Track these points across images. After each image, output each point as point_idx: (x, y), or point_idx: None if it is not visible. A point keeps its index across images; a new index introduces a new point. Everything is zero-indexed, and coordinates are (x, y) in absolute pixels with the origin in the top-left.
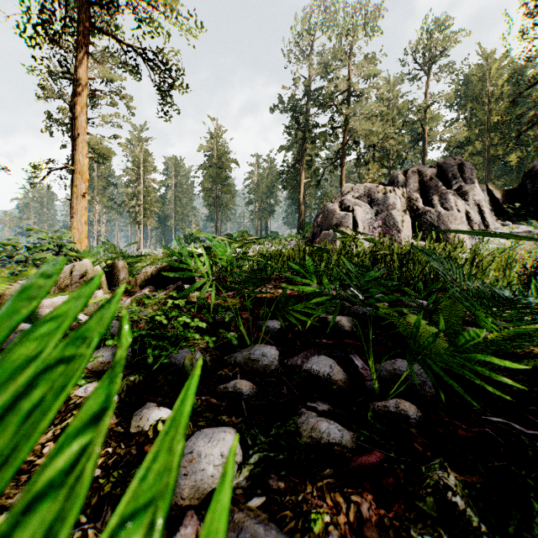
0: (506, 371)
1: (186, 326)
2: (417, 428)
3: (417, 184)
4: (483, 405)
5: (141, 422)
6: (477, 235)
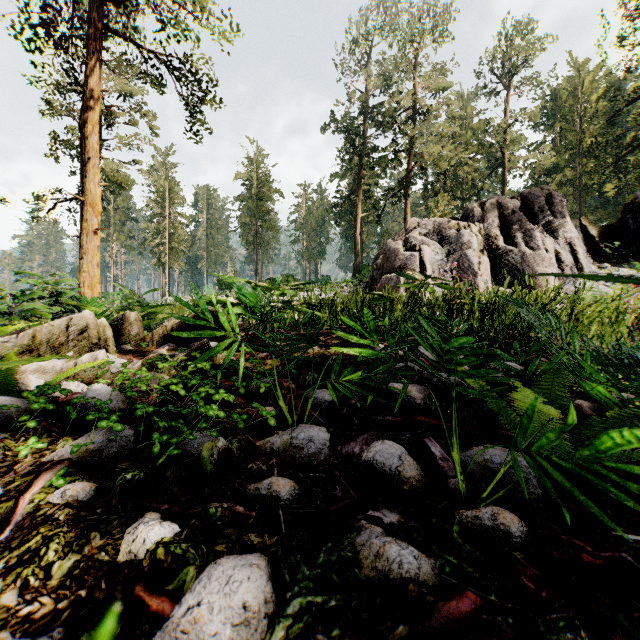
0: (632, 461)
1: (210, 398)
2: (523, 551)
3: (496, 219)
4: (611, 514)
5: (134, 545)
6: (616, 281)
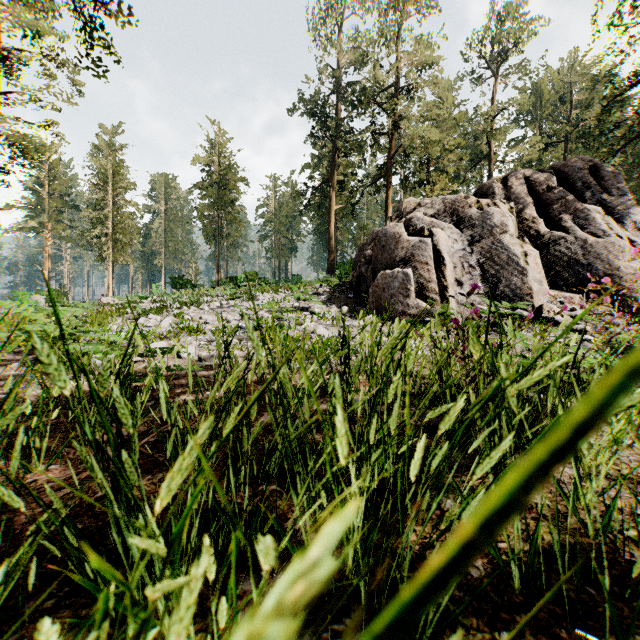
0: None
1: None
2: None
3: (528, 196)
4: None
5: None
6: None
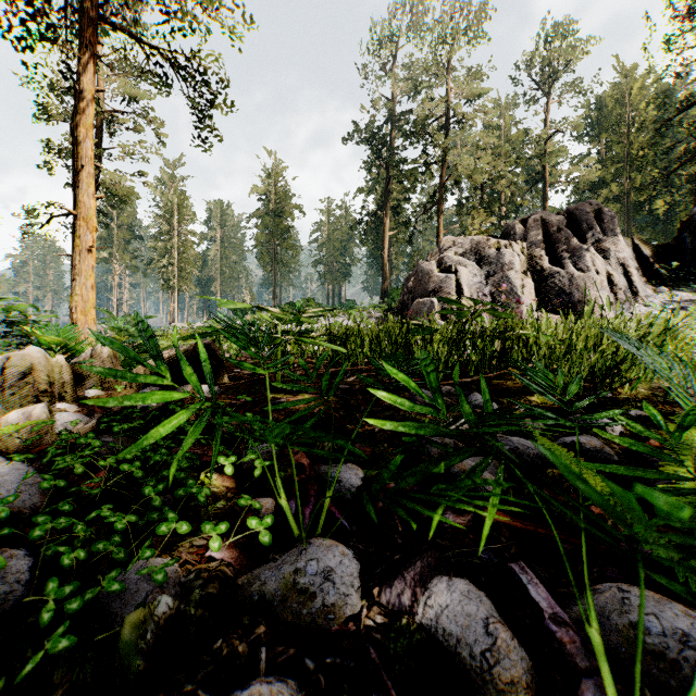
0: None
1: (182, 481)
2: None
3: (541, 237)
4: None
5: None
6: None
